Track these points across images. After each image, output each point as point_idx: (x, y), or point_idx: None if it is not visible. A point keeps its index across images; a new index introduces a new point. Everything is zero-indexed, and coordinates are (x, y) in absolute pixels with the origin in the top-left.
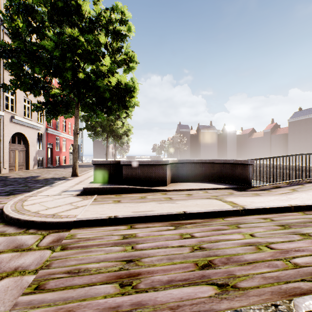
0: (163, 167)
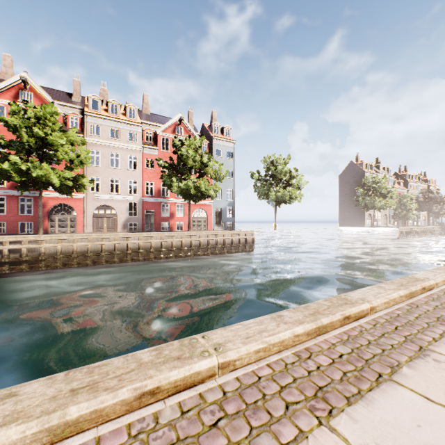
0: None
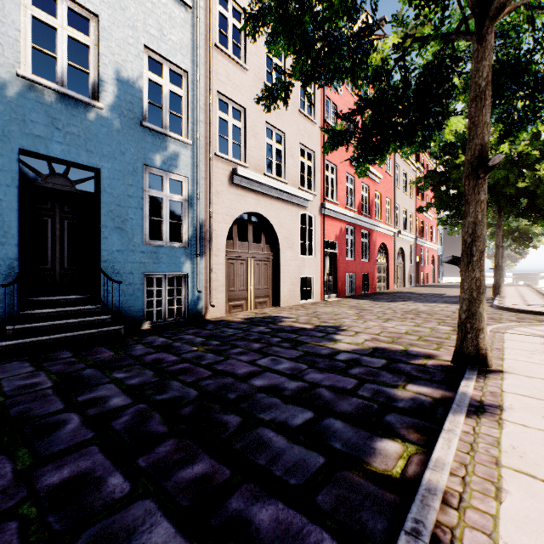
0: None
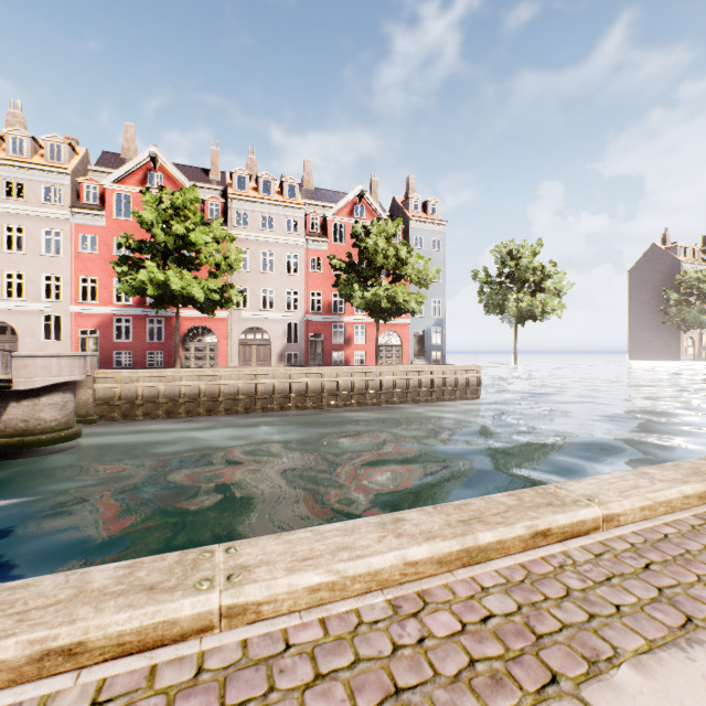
0: None
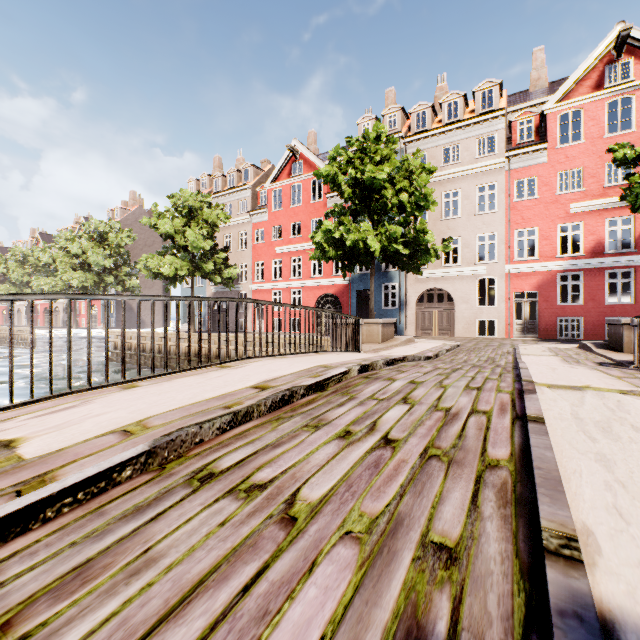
0: (621, 328)
